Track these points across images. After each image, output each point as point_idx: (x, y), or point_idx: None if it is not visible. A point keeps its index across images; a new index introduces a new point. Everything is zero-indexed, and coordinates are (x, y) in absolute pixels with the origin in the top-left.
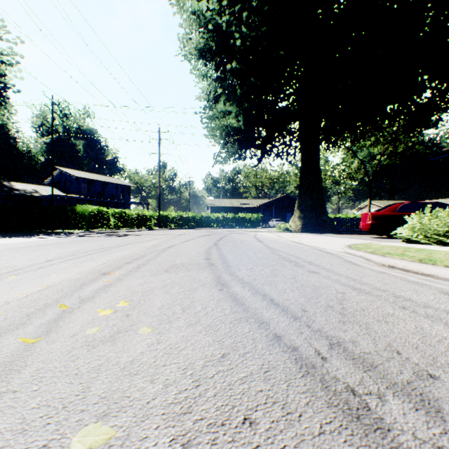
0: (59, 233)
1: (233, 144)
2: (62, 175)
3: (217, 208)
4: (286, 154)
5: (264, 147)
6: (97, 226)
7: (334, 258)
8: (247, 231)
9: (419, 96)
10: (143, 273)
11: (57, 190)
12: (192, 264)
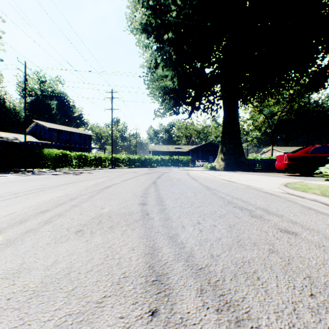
0: (28, 171)
1: (170, 102)
2: (38, 126)
3: (157, 152)
4: (210, 110)
5: (194, 104)
6: (61, 166)
7: (287, 202)
8: (180, 170)
9: (321, 60)
10: (39, 239)
11: (34, 138)
12: (121, 215)
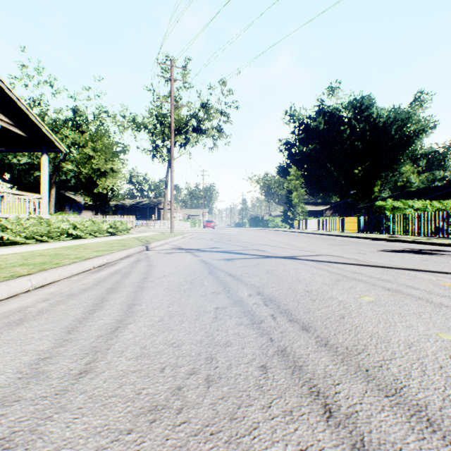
0: None
1: None
2: None
3: None
4: None
5: None
6: None
7: None
8: None
9: None
10: None
11: None
12: None
